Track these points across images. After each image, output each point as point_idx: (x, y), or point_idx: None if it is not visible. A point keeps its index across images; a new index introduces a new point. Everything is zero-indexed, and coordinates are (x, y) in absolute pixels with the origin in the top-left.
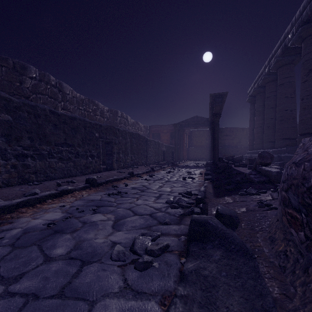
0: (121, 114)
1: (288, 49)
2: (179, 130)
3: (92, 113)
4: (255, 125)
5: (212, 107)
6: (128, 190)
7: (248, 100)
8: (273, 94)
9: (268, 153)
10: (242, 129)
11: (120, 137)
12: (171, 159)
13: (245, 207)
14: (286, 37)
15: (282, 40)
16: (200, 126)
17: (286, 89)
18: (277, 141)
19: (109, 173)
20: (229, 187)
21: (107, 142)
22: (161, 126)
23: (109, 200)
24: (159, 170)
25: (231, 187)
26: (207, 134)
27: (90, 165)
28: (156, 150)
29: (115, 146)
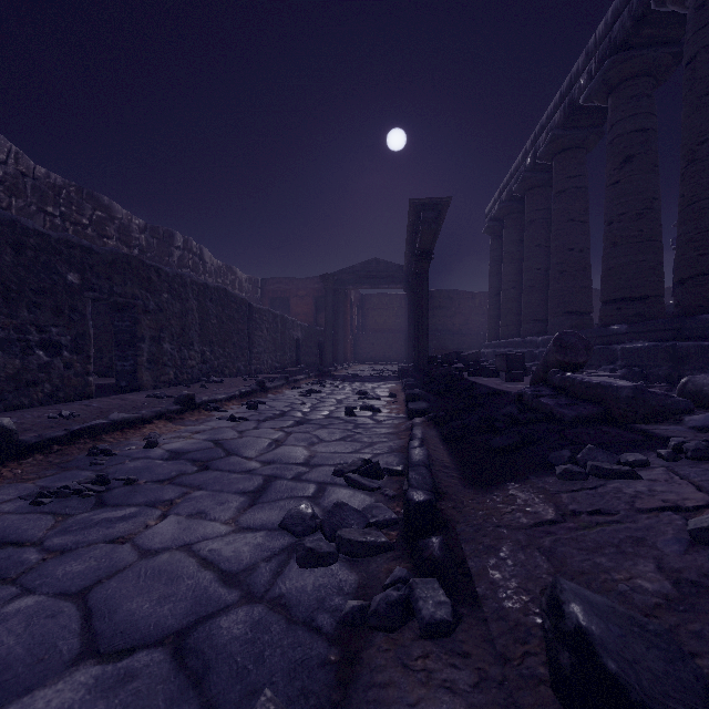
0: (185, 241)
1: (577, 111)
2: (336, 292)
3: (93, 229)
4: (502, 284)
5: (414, 237)
6: (148, 468)
7: (487, 229)
8: (541, 215)
9: (578, 337)
10: (472, 295)
11: (165, 294)
12: (316, 361)
13: (645, 557)
14: (574, 84)
15: (565, 90)
16: (383, 282)
17: (571, 204)
18: (552, 318)
19: (116, 400)
20: (503, 441)
21: (119, 304)
22: (291, 282)
23: (17, 534)
24: (281, 388)
25: (508, 443)
26: (400, 304)
27: (43, 378)
28: (277, 338)
29: (145, 318)
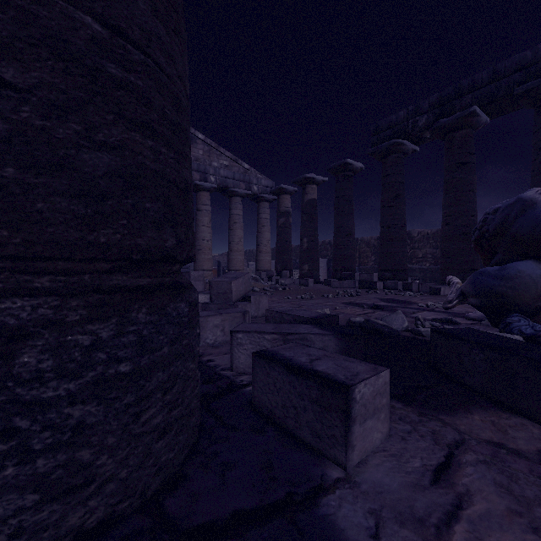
0: None
1: None
2: None
3: None
4: None
5: None
6: None
7: None
8: None
9: None
10: None
11: None
12: None
13: None
14: None
15: None
16: None
17: None
18: None
19: None
20: None
21: None
22: None
23: None
24: None
25: None
26: None
27: None
28: None
29: None
